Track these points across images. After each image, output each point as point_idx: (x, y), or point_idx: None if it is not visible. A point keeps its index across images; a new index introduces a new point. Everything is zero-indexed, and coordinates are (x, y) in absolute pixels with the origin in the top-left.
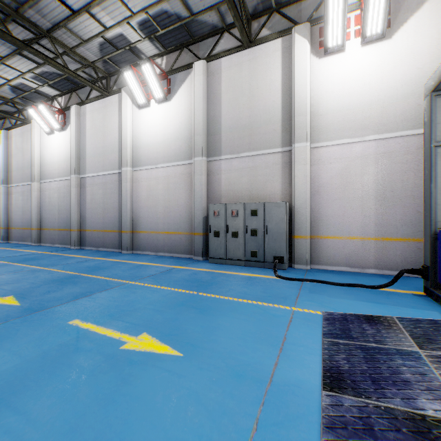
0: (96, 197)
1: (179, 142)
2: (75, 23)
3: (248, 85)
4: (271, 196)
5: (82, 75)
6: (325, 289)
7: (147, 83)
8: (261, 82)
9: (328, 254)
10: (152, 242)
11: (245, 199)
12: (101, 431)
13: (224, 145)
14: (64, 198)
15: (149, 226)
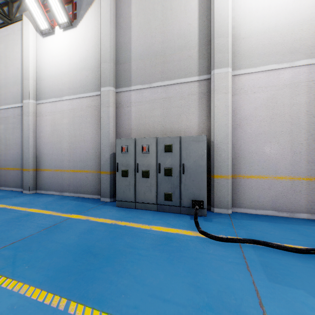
0: None
1: (85, 72)
2: None
3: (161, 6)
4: (186, 130)
5: None
6: (283, 263)
7: (46, 1)
8: (175, 3)
9: (251, 196)
10: (57, 181)
11: (158, 134)
12: None
13: (135, 74)
14: None
15: (54, 163)
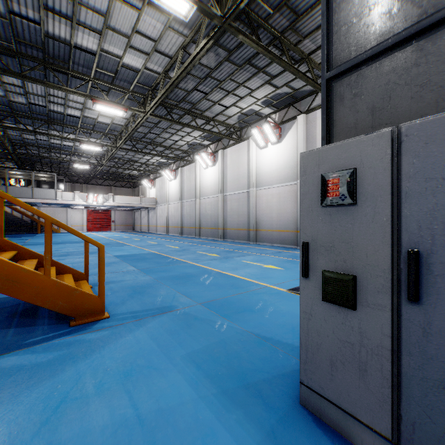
0: (233, 207)
1: (287, 170)
2: (227, 111)
3: None
4: None
5: (225, 131)
6: None
7: (266, 134)
8: None
9: None
10: (269, 237)
11: None
12: (263, 273)
13: None
14: (214, 209)
15: (267, 226)
